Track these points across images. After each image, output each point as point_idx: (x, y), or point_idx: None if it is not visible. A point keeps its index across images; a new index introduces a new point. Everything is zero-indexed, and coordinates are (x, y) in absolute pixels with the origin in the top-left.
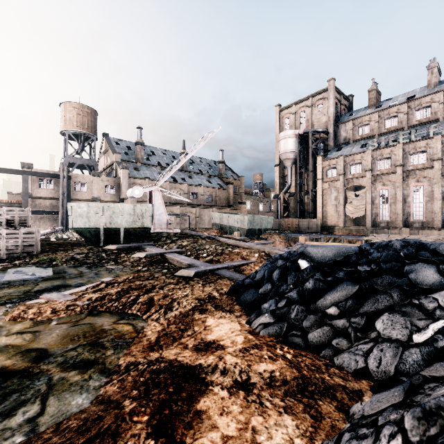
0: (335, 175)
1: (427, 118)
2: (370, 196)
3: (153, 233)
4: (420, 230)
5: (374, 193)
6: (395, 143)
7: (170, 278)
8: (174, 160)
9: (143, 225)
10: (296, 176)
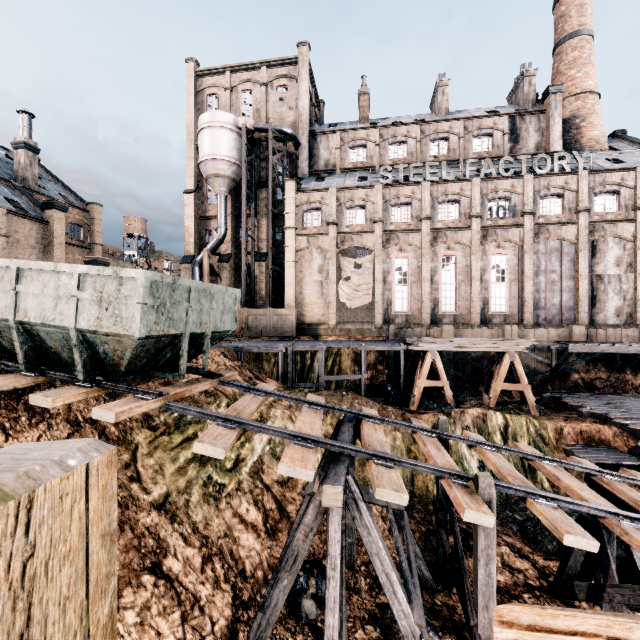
0: (319, 225)
1: (444, 156)
2: (382, 269)
3: None
4: (467, 329)
5: (386, 264)
6: (419, 180)
7: None
8: None
9: None
10: (234, 221)
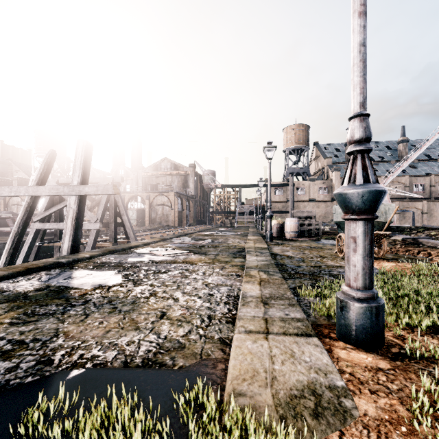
0: None
1: None
2: None
3: (391, 226)
4: None
5: None
6: None
7: (433, 249)
8: (389, 151)
9: (386, 219)
10: None
